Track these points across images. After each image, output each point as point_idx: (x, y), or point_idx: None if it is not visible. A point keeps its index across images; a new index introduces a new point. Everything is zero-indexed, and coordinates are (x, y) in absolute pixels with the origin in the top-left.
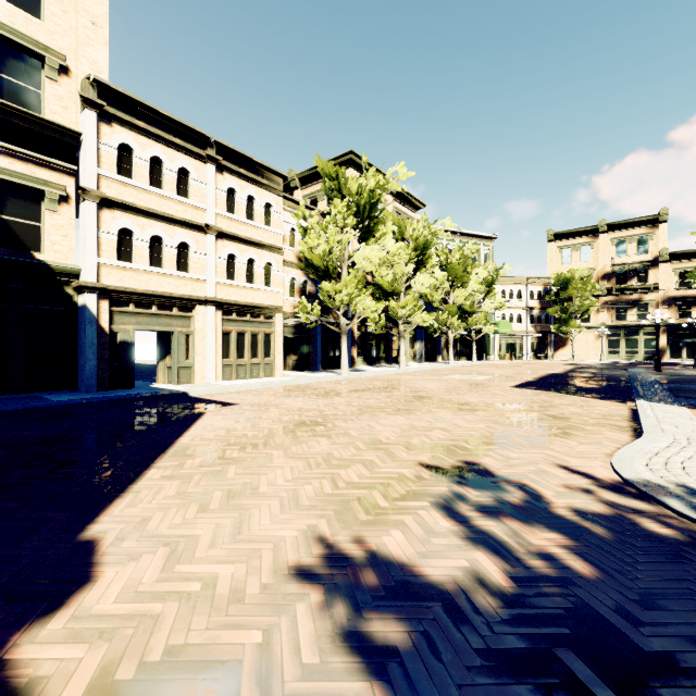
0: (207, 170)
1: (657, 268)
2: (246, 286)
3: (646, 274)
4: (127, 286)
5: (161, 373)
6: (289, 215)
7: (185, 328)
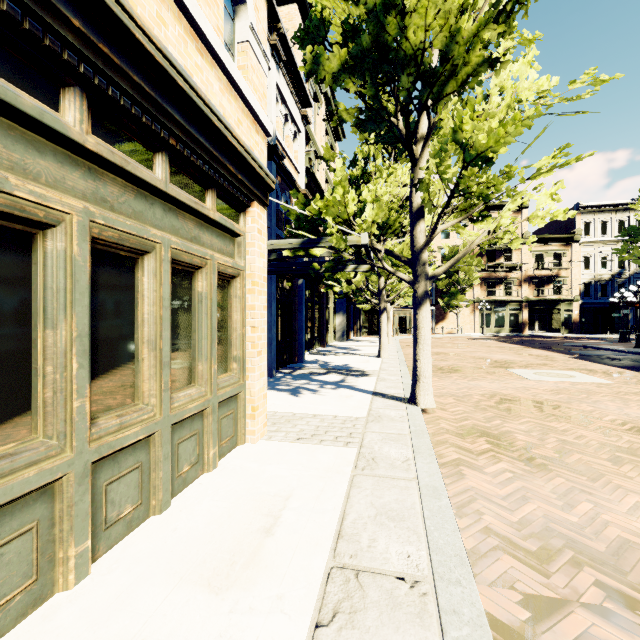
0: None
1: (519, 249)
2: None
3: (511, 254)
4: None
5: None
6: None
7: None
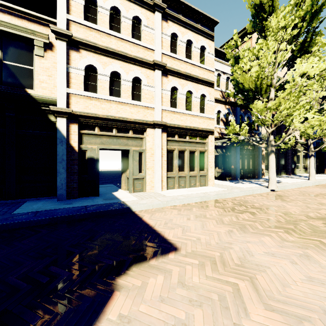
0: (154, 18)
1: None
2: (185, 113)
3: None
4: (92, 112)
5: (123, 182)
6: (216, 63)
7: (138, 147)
